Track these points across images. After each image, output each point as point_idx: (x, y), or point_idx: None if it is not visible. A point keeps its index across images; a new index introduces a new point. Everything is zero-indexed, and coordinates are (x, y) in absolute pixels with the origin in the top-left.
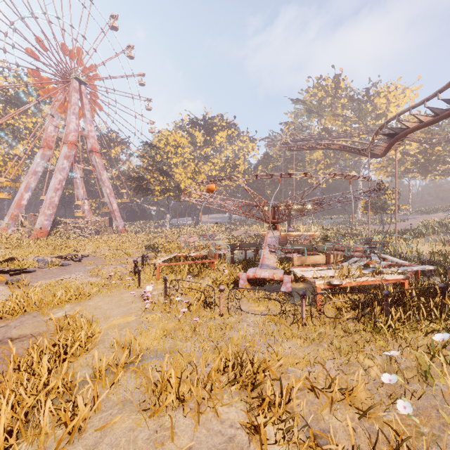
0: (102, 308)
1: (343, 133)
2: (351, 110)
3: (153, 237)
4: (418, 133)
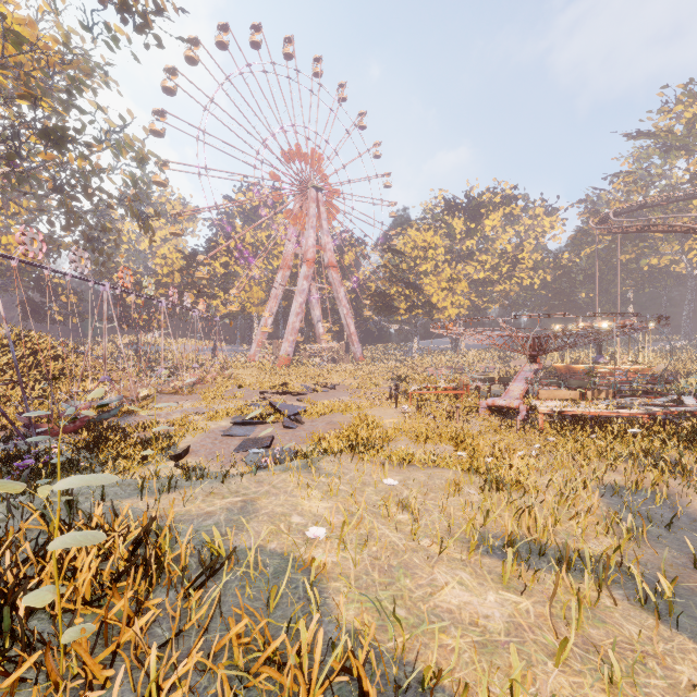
0: (375, 415)
1: None
2: None
3: (397, 367)
4: None
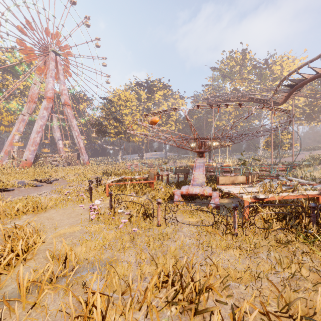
0: (54, 218)
1: (248, 92)
2: (255, 74)
3: (109, 167)
4: (305, 90)
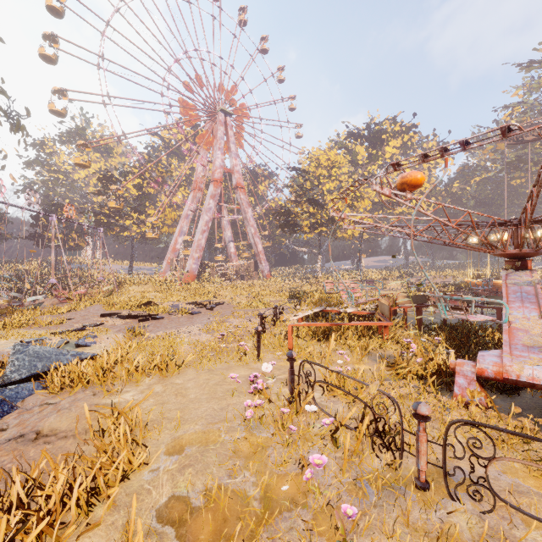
0: (186, 394)
1: None
2: None
3: (301, 284)
4: None
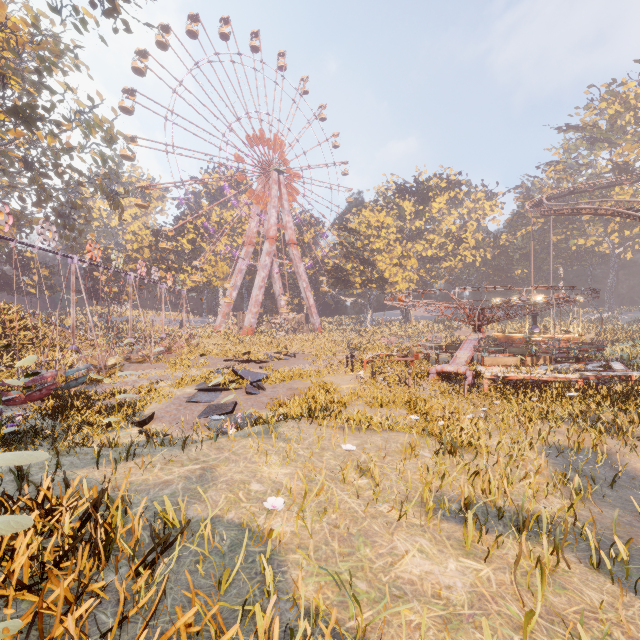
0: (333, 381)
1: None
2: None
3: (353, 337)
4: None
